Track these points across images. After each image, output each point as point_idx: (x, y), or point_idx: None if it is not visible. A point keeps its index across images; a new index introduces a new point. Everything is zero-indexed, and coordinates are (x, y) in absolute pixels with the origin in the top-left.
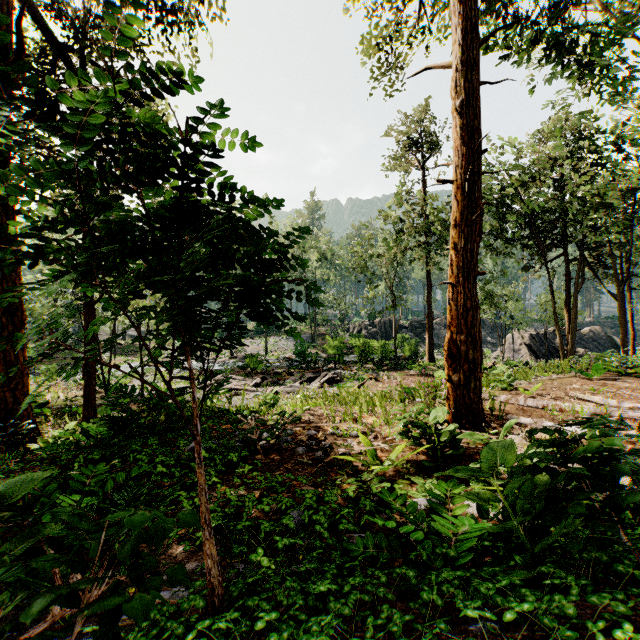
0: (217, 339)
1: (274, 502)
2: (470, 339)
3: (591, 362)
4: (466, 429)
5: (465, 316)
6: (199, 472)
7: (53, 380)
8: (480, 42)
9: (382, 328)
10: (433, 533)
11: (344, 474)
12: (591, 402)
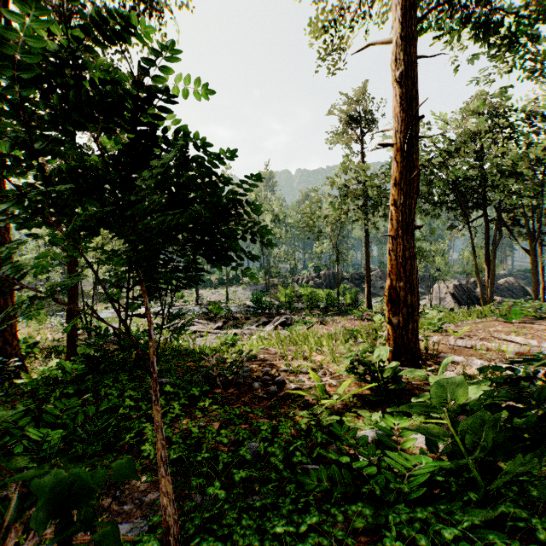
0: (175, 279)
1: (232, 434)
2: (408, 285)
3: (510, 308)
4: (405, 366)
5: (404, 265)
6: (156, 409)
7: (43, 324)
8: (417, 20)
9: (326, 279)
10: (384, 466)
11: (296, 407)
12: (513, 342)
